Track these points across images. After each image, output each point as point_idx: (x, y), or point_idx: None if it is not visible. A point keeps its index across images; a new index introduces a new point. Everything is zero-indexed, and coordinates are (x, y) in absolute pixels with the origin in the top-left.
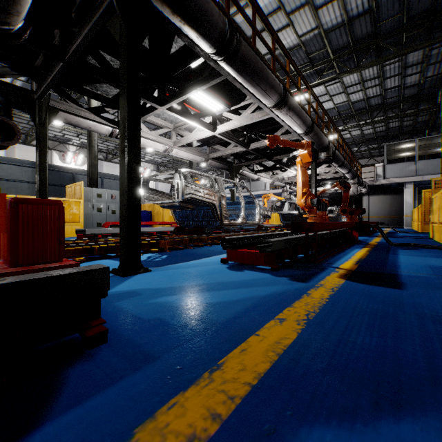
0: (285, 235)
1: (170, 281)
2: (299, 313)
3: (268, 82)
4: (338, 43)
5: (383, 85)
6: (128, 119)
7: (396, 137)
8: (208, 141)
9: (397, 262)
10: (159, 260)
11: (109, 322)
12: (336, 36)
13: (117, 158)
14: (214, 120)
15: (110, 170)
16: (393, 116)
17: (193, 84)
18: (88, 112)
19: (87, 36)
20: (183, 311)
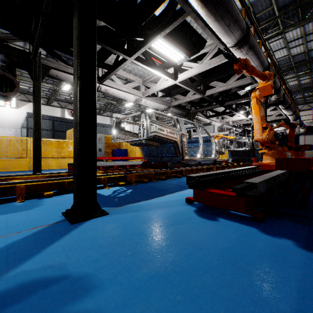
0: (246, 171)
1: (122, 237)
2: None
3: (233, 15)
4: (284, 1)
5: None
6: (79, 39)
7: None
8: (170, 93)
9: None
10: (122, 195)
11: None
12: None
13: (106, 112)
14: (175, 70)
15: (101, 121)
16: None
17: (156, 30)
18: None
19: None
20: None
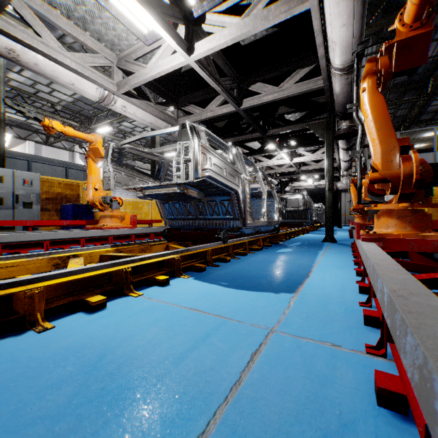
0: None
1: None
2: None
3: None
4: None
5: None
6: None
7: None
8: (177, 101)
9: None
10: None
11: None
12: None
13: (62, 142)
14: (189, 34)
15: (51, 156)
16: None
17: None
18: None
19: None
20: None
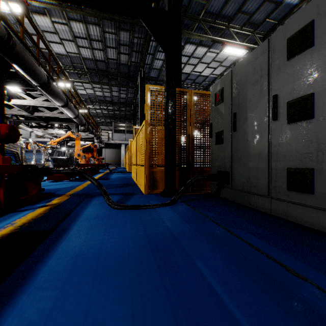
0: None
1: None
2: (85, 184)
3: (61, 98)
4: (89, 66)
5: (112, 93)
6: (1, 116)
7: (118, 118)
8: None
9: (110, 176)
10: None
11: None
12: (89, 62)
13: None
14: (9, 94)
15: None
16: (116, 109)
17: (8, 81)
18: None
19: None
20: (54, 187)
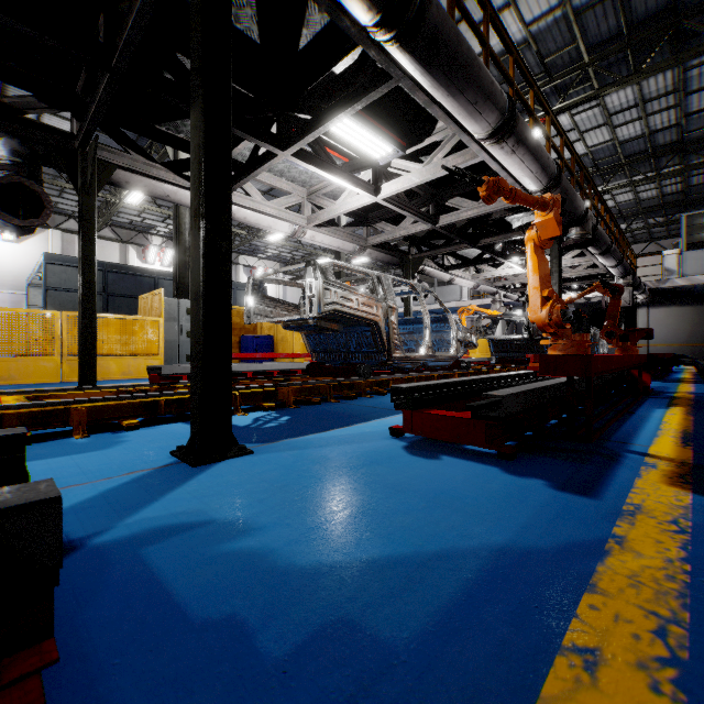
0: (511, 380)
1: (284, 481)
2: (631, 626)
3: (481, 86)
4: (598, 33)
5: (682, 107)
6: (204, 149)
7: (700, 203)
8: (366, 217)
9: None
10: (273, 425)
11: (96, 631)
12: (596, 19)
13: None
14: (376, 175)
15: None
16: (699, 162)
17: (337, 103)
18: (164, 170)
19: (142, 13)
20: (299, 593)
